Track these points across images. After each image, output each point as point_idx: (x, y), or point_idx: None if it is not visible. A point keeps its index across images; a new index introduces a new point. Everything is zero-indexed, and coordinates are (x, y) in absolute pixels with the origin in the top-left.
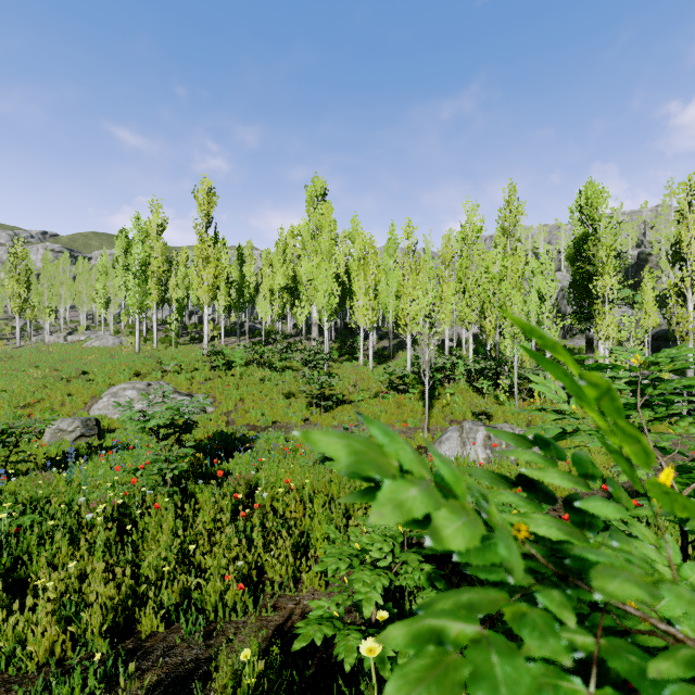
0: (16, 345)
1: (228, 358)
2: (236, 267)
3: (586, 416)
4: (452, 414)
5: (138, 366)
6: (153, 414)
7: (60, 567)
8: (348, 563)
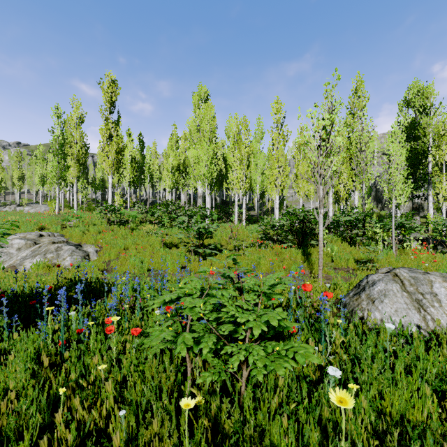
0: None
1: (126, 218)
2: (137, 150)
3: None
4: (332, 262)
5: (45, 222)
6: None
7: None
8: None
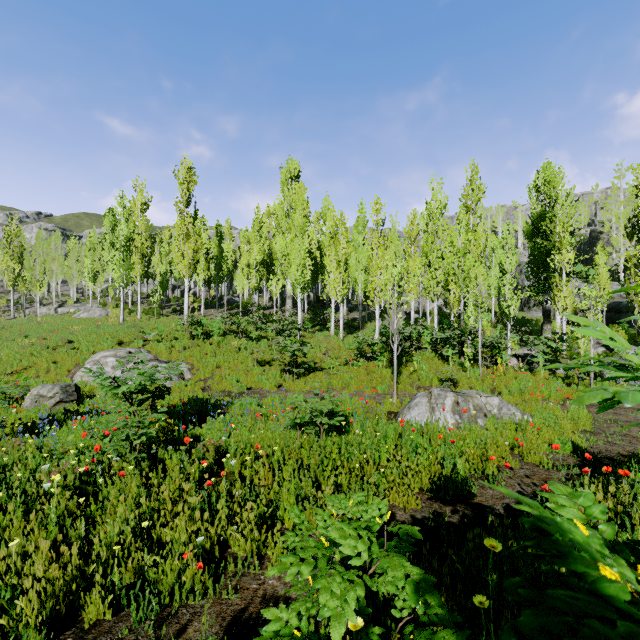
0: (10, 317)
1: (207, 328)
2: (215, 243)
3: (548, 382)
4: (419, 380)
5: (121, 335)
6: (125, 380)
7: (3, 544)
8: (311, 564)
